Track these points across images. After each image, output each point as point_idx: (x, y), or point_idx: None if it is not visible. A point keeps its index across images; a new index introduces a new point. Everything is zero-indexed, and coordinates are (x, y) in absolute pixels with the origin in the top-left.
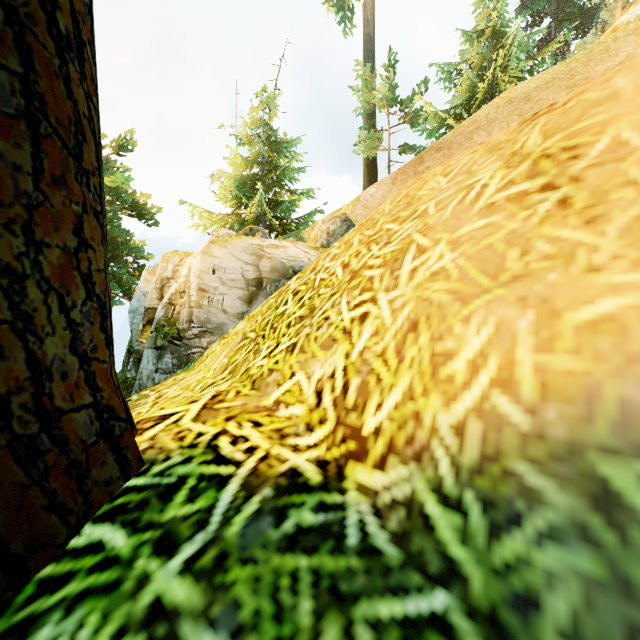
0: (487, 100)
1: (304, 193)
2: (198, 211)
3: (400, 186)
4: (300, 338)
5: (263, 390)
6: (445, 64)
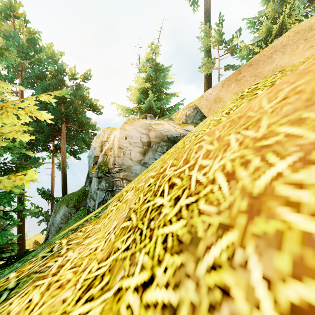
0: (277, 35)
1: (172, 95)
2: (120, 106)
3: (227, 88)
4: (181, 304)
5: None
6: (251, 18)
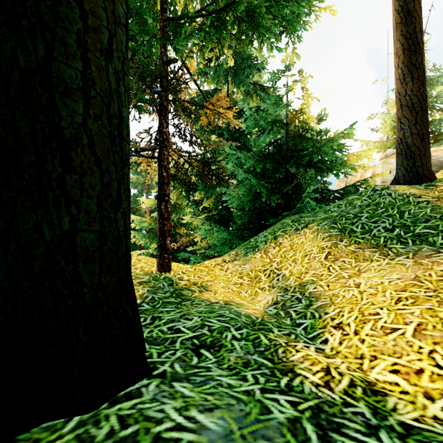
0: None
1: None
2: (366, 143)
3: None
4: None
5: None
6: None
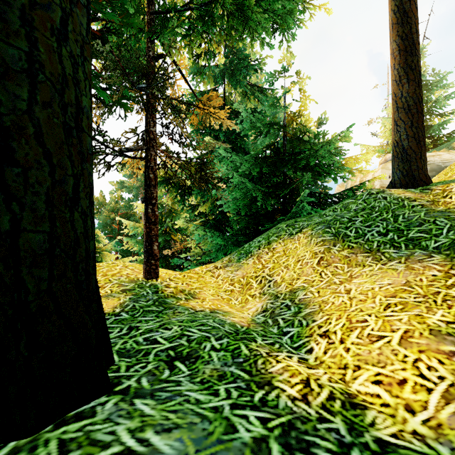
0: None
1: (454, 112)
2: (366, 147)
3: None
4: None
5: (451, 177)
6: None
